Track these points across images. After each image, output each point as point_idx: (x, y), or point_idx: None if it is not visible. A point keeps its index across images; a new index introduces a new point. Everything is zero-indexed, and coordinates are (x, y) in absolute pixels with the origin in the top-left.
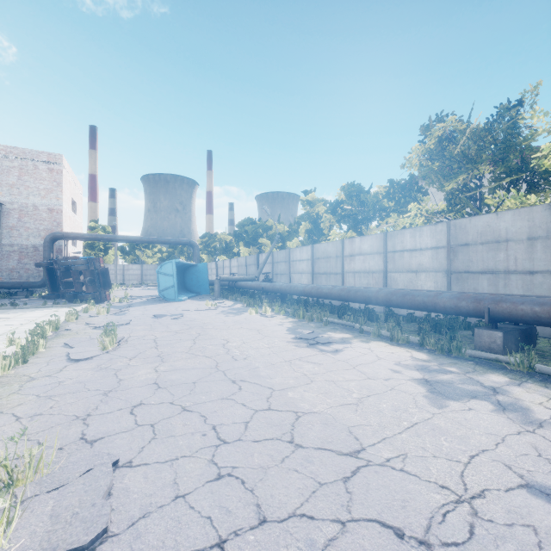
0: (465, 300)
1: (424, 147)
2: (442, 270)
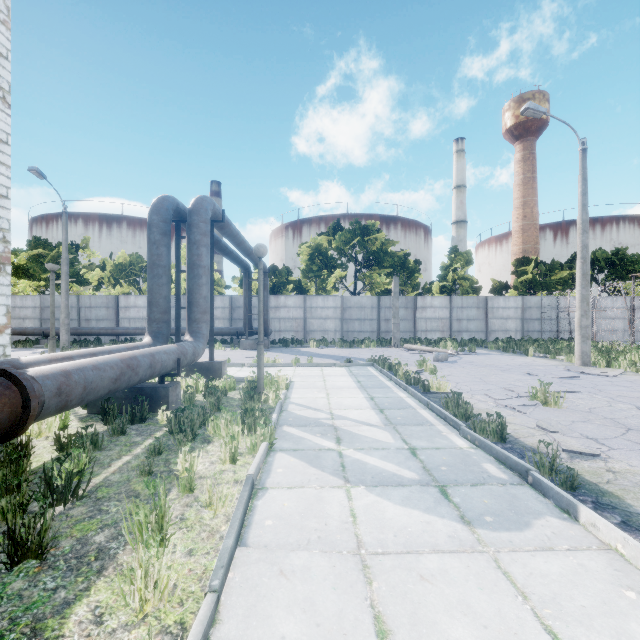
0: (37, 330)
1: (28, 254)
2: (38, 318)
